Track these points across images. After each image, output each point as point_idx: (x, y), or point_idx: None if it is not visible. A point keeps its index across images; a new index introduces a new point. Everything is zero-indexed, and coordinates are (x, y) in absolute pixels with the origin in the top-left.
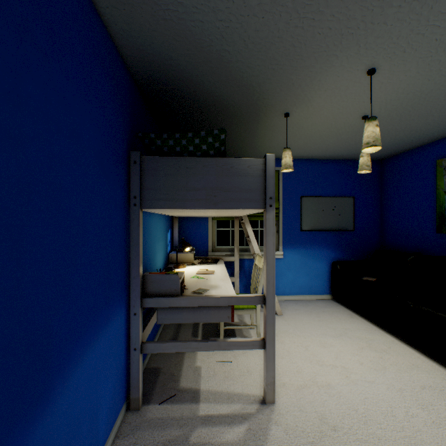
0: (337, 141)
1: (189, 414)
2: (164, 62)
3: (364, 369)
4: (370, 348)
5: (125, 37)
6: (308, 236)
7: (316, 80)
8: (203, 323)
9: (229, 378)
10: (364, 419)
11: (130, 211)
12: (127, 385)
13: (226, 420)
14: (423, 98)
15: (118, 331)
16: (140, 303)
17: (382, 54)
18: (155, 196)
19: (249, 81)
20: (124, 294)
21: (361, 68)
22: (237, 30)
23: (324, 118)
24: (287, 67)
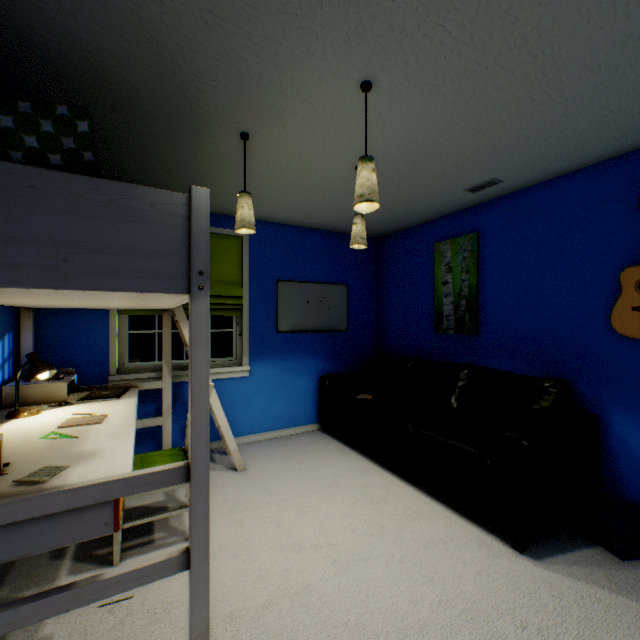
0: (325, 202)
1: None
2: None
3: (358, 539)
4: (366, 500)
5: None
6: (288, 340)
7: (286, 76)
8: None
9: None
10: (357, 636)
11: None
12: None
13: None
14: (425, 154)
15: None
16: None
17: (381, 57)
18: None
19: (160, 35)
20: None
21: (353, 75)
22: None
23: (305, 157)
24: (233, 28)
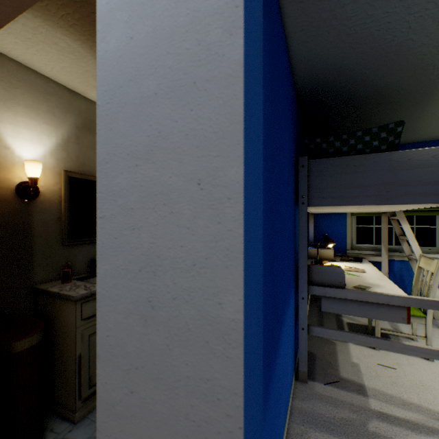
0: None
1: (359, 403)
2: (332, 71)
3: None
4: None
5: (303, 62)
6: None
7: None
8: (346, 322)
9: (397, 384)
10: None
11: (298, 209)
12: (294, 358)
13: (407, 425)
14: None
15: (292, 309)
16: (306, 289)
17: None
18: (320, 194)
19: (431, 61)
20: (293, 279)
21: None
22: (431, 15)
23: None
24: None
